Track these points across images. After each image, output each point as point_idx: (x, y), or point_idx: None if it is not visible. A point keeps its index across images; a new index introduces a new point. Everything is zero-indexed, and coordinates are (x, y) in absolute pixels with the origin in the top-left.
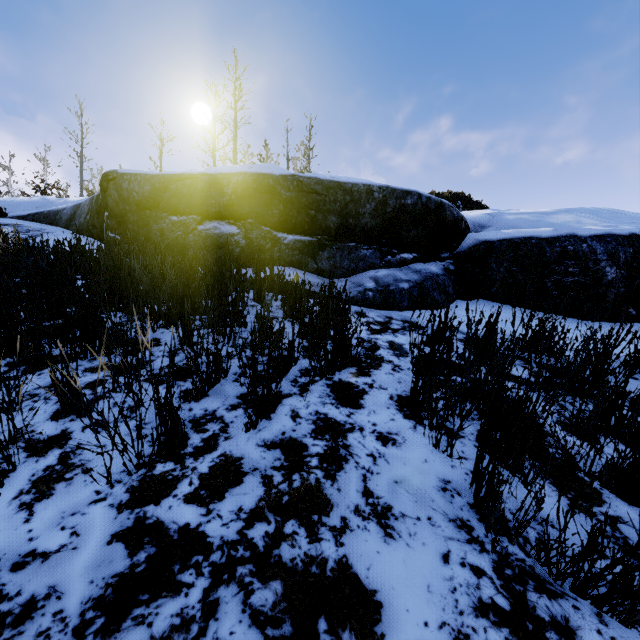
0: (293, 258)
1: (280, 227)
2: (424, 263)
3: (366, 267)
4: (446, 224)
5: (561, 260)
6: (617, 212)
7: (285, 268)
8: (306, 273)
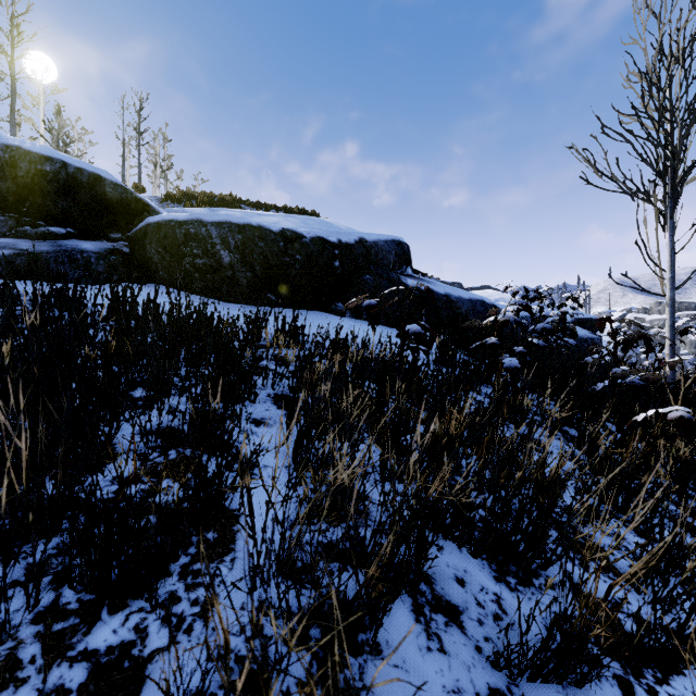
0: None
1: None
2: (84, 240)
3: None
4: (107, 201)
5: (187, 242)
6: (328, 222)
7: None
8: None
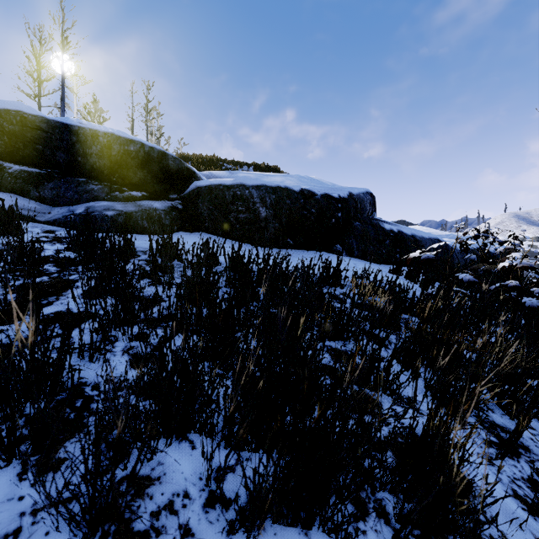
0: (15, 185)
1: (7, 157)
2: (153, 201)
3: (90, 199)
4: (169, 171)
5: (234, 201)
6: (316, 180)
7: (4, 194)
8: (27, 200)
